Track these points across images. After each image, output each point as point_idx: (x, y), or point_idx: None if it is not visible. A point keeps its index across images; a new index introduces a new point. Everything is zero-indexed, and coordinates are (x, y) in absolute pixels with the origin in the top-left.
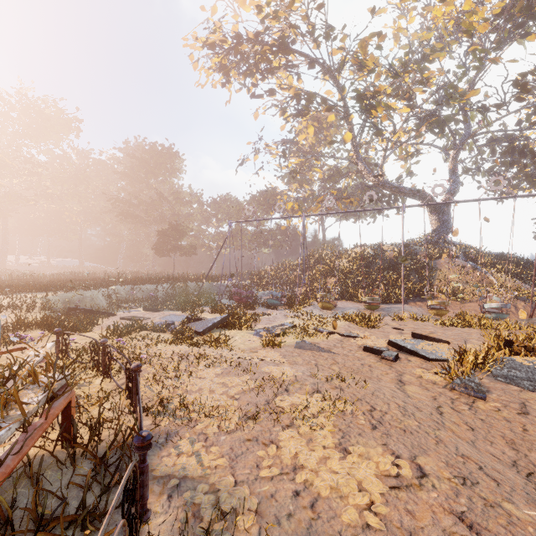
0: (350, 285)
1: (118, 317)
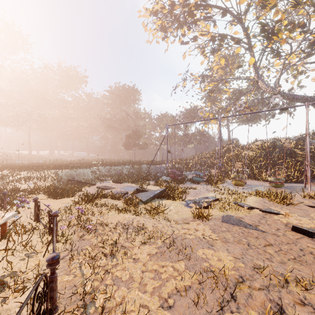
0: (254, 168)
1: (96, 186)
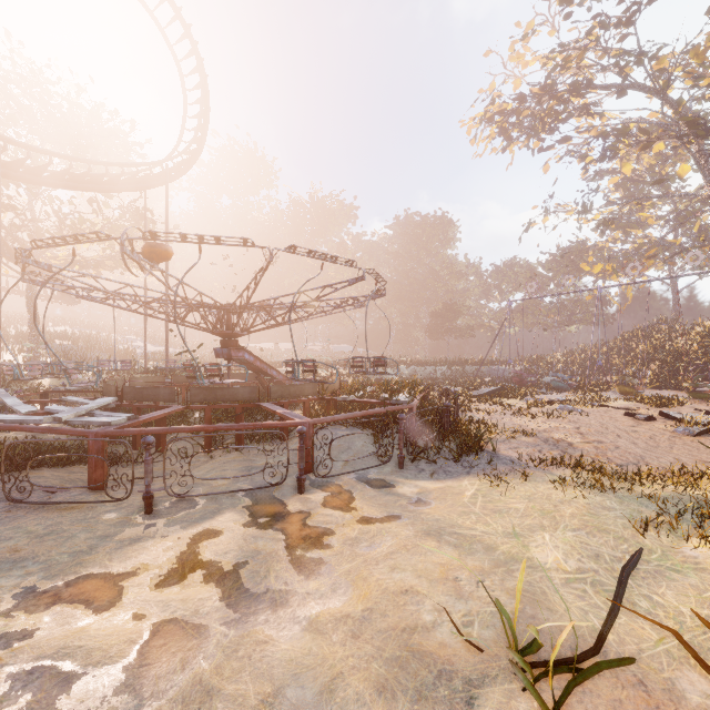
0: (681, 370)
1: None
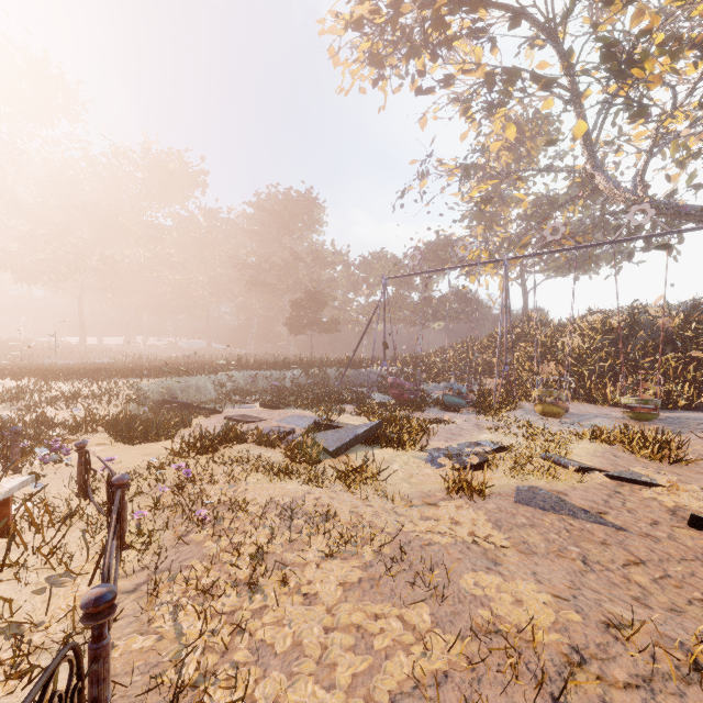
0: (587, 375)
1: (223, 416)
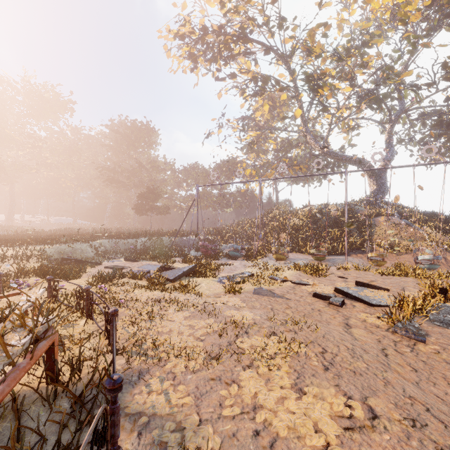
0: (300, 239)
1: (103, 266)
